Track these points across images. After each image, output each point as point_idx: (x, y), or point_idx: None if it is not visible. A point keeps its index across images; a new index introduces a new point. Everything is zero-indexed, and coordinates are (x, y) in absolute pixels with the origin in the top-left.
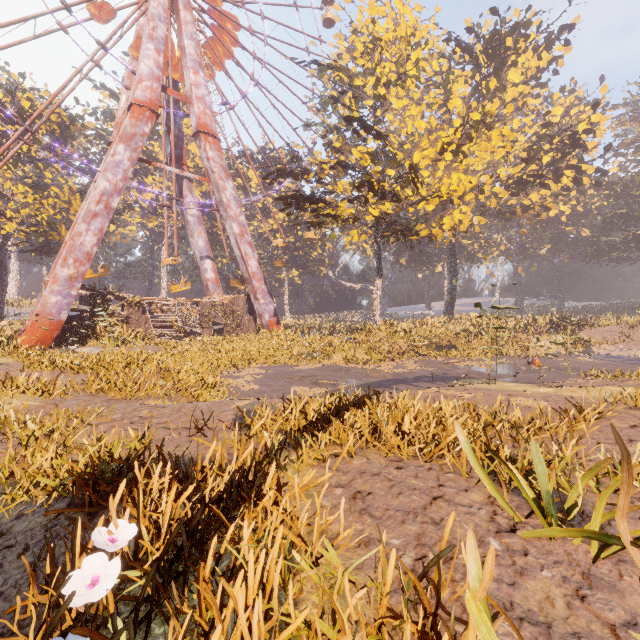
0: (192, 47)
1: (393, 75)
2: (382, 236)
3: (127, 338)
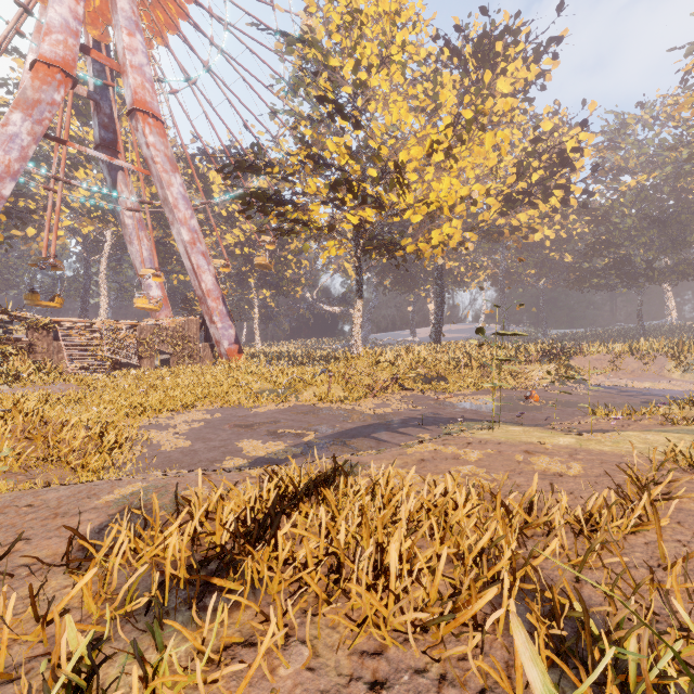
0: (126, 1)
1: (375, 59)
2: (364, 251)
3: (24, 373)
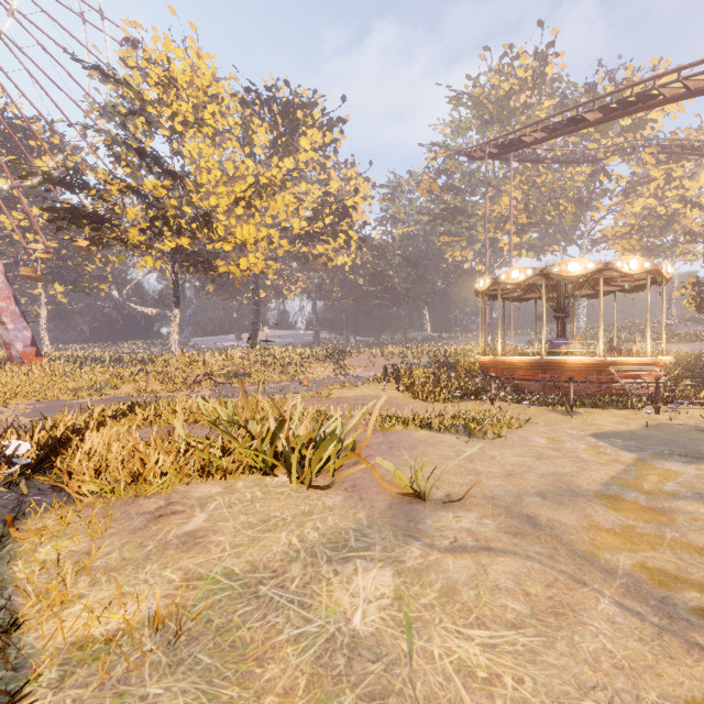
0: None
1: (191, 116)
2: (181, 265)
3: None
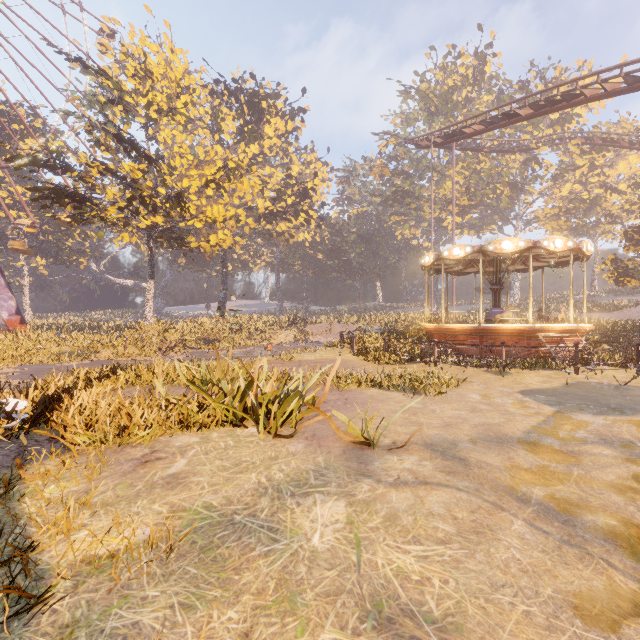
0: None
1: (165, 105)
2: (156, 240)
3: None
